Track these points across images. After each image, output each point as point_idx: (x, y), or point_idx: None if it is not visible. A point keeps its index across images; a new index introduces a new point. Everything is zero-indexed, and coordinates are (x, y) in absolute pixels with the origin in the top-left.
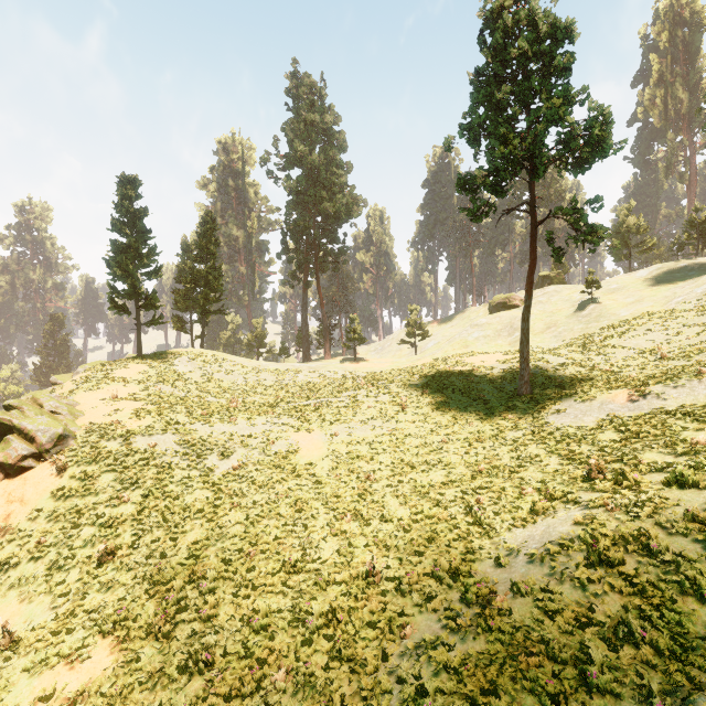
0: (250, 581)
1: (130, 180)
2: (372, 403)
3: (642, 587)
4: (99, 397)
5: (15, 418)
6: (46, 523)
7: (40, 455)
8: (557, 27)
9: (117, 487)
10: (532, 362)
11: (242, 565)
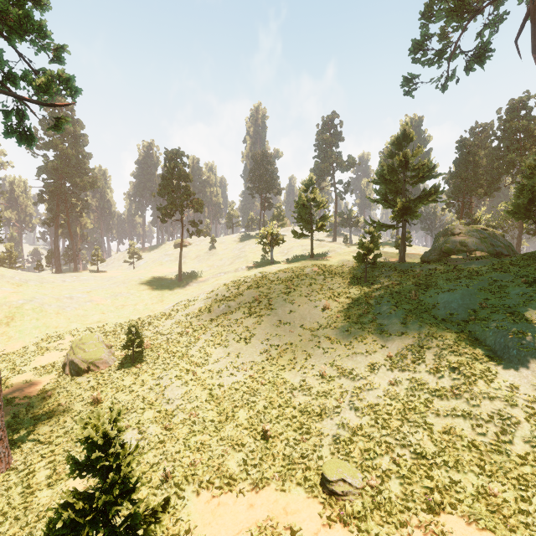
0: (102, 325)
1: None
2: (122, 287)
3: (186, 304)
4: None
5: None
6: (8, 326)
7: None
8: (186, 174)
9: (31, 315)
10: (185, 271)
11: (97, 324)
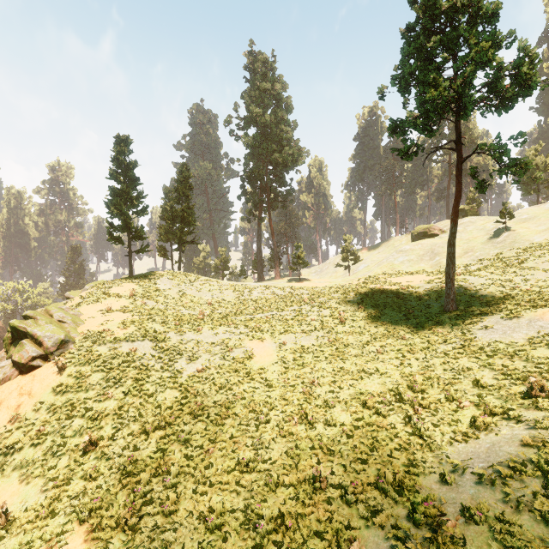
0: (208, 478)
1: (123, 139)
2: (314, 316)
3: None
4: (98, 309)
5: (29, 326)
6: (47, 414)
7: (46, 356)
8: None
9: (103, 384)
10: (454, 282)
11: (201, 461)
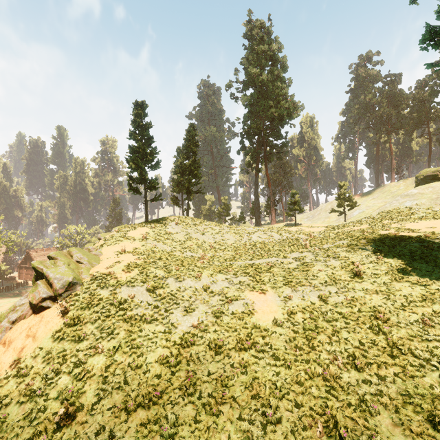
0: None
1: (140, 104)
2: (322, 266)
3: None
4: (115, 250)
5: (47, 267)
6: (41, 363)
7: (55, 297)
8: None
9: (97, 334)
10: None
11: None
